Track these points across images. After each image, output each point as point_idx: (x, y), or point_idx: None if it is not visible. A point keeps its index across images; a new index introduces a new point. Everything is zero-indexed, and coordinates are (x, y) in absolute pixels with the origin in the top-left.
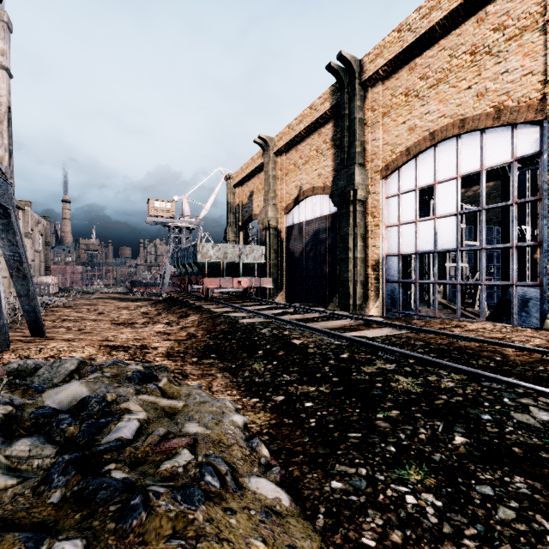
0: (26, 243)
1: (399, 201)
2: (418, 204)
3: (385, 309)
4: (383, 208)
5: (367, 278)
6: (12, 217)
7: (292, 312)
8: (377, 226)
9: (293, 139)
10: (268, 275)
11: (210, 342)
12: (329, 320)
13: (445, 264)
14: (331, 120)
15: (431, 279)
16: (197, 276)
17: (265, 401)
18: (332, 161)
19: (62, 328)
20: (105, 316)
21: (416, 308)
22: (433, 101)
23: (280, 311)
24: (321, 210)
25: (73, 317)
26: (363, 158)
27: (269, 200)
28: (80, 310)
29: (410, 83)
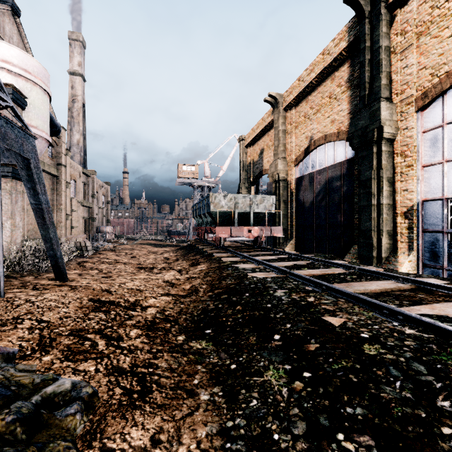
0: (92, 201)
1: (443, 133)
2: None
3: (421, 263)
4: (419, 145)
5: (395, 227)
6: (31, 167)
7: (309, 265)
8: (409, 167)
9: (304, 90)
10: (278, 225)
11: (210, 305)
12: (362, 279)
13: None
14: (347, 61)
15: None
16: (211, 225)
17: None
18: (348, 104)
19: (96, 269)
20: (135, 259)
21: None
22: None
23: (294, 264)
24: (334, 157)
25: (110, 260)
26: (389, 91)
27: (279, 154)
28: (120, 253)
29: None
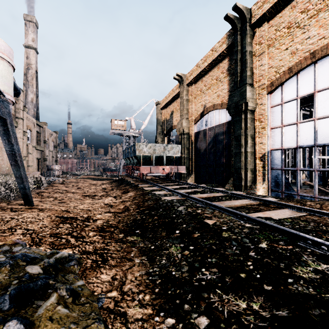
0: (44, 146)
1: (282, 108)
2: (299, 110)
3: (270, 189)
4: (269, 115)
5: (255, 166)
6: (8, 124)
7: (201, 191)
8: (263, 129)
9: (200, 73)
10: (183, 165)
11: (137, 217)
12: (231, 199)
13: (312, 156)
14: (227, 57)
15: (301, 167)
16: (136, 165)
17: (183, 326)
18: (227, 85)
19: (52, 197)
20: (80, 190)
21: (297, 189)
22: (313, 28)
23: (192, 190)
24: (219, 120)
25: (61, 190)
26: (252, 79)
27: (183, 115)
28: (68, 185)
29: (292, 18)
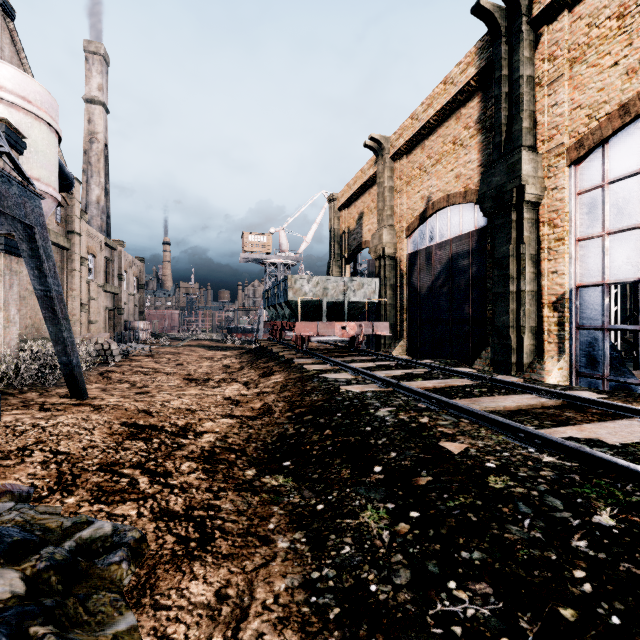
0: (119, 285)
1: (604, 195)
2: None
3: (575, 372)
4: (572, 211)
5: (541, 322)
6: (37, 238)
7: (425, 375)
8: (559, 241)
9: (418, 132)
10: (383, 320)
11: (289, 429)
12: (494, 393)
13: None
14: (477, 93)
15: None
16: (289, 320)
17: None
18: (478, 153)
19: (126, 383)
20: (181, 368)
21: None
22: None
23: (404, 373)
24: (460, 226)
25: (146, 369)
26: (533, 137)
27: (384, 220)
28: (160, 359)
29: None
